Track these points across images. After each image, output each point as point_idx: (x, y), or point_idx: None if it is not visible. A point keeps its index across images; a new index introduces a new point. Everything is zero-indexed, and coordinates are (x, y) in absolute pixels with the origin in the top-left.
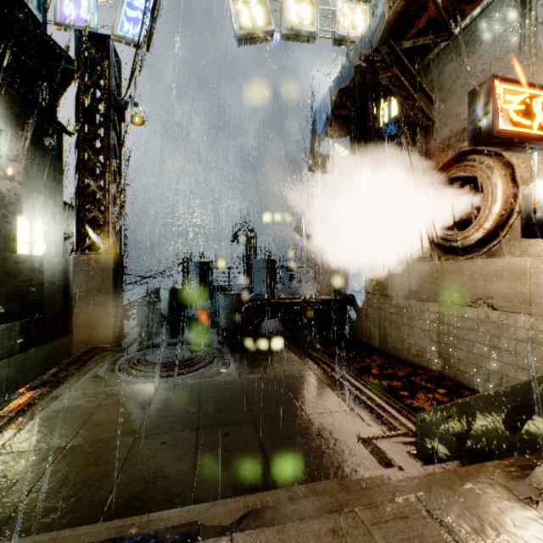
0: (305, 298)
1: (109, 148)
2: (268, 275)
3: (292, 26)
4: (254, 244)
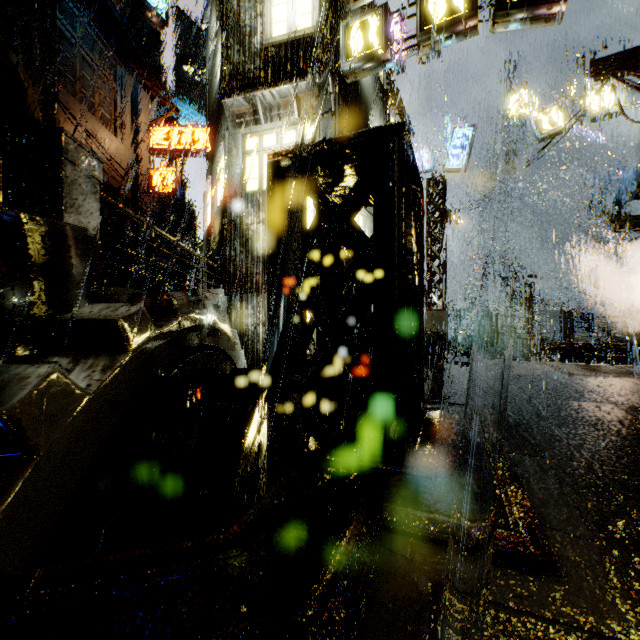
0: (606, 344)
1: (445, 245)
2: (564, 324)
3: (592, 115)
4: (537, 291)
